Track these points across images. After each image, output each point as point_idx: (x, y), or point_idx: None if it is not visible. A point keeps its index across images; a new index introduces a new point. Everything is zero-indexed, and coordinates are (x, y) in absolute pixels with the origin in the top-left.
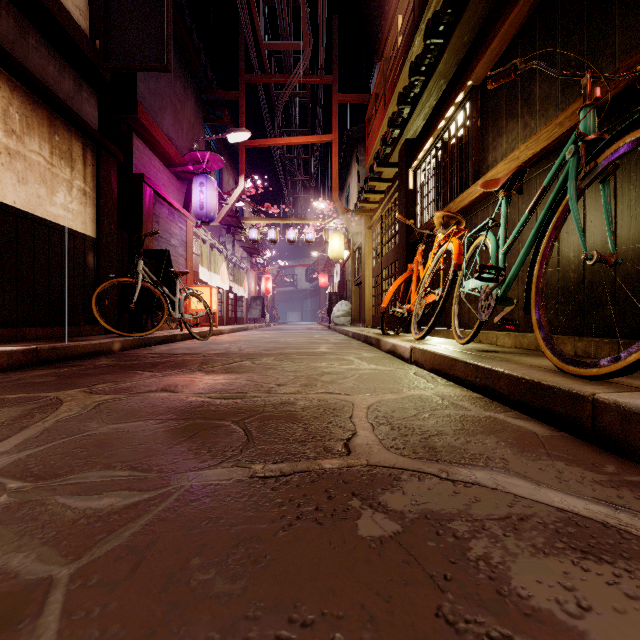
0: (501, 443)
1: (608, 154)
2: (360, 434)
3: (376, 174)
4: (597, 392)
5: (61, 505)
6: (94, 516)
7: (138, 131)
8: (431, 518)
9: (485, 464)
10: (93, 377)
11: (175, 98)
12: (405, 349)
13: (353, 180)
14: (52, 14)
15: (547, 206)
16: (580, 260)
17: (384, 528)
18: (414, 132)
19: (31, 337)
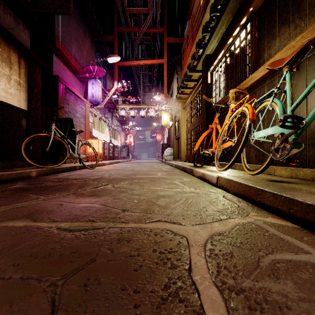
0: None
1: None
2: None
3: (188, 77)
4: None
5: None
6: None
7: (57, 53)
8: None
9: None
10: None
11: (79, 37)
12: (212, 177)
13: (174, 85)
14: None
15: None
16: None
17: None
18: (211, 50)
19: None
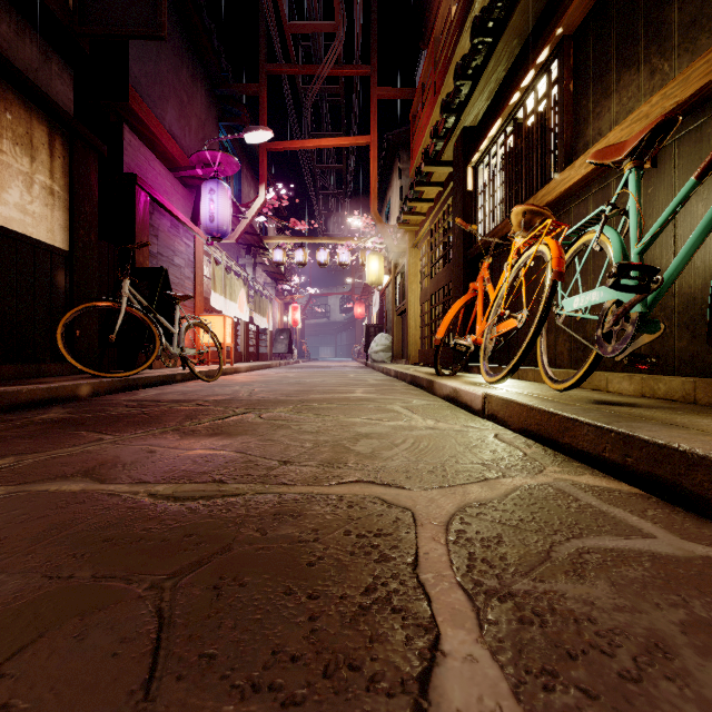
0: None
1: None
2: (451, 648)
3: (424, 177)
4: None
5: None
6: None
7: (132, 124)
8: None
9: None
10: None
11: (180, 88)
12: (474, 397)
13: (394, 193)
14: None
15: None
16: None
17: None
18: (474, 118)
19: None
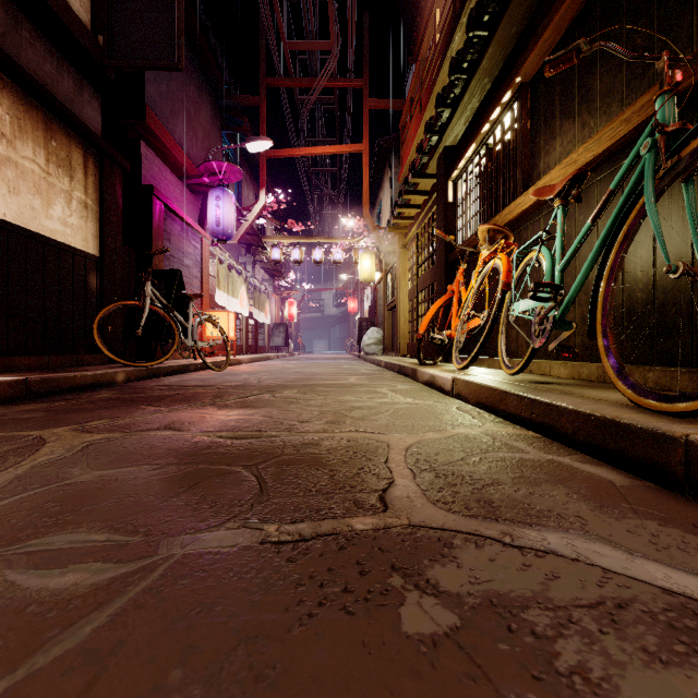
0: (572, 495)
1: (695, 146)
2: (398, 483)
3: (411, 186)
4: (691, 432)
5: (9, 584)
6: (49, 601)
7: (147, 139)
8: (498, 604)
9: (557, 524)
10: (88, 412)
11: (189, 103)
12: (446, 380)
13: (385, 195)
14: (48, 4)
15: (615, 213)
16: (649, 277)
17: (436, 620)
18: (454, 138)
19: (23, 367)
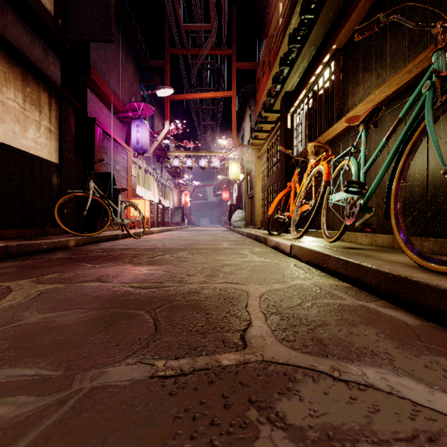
0: (380, 334)
1: None
2: (254, 324)
3: (263, 118)
4: None
5: None
6: None
7: (91, 87)
8: (334, 438)
9: (372, 360)
10: (46, 268)
11: (119, 64)
12: (286, 246)
13: (247, 124)
14: None
15: (403, 133)
16: (424, 177)
17: None
18: (291, 86)
19: (7, 236)
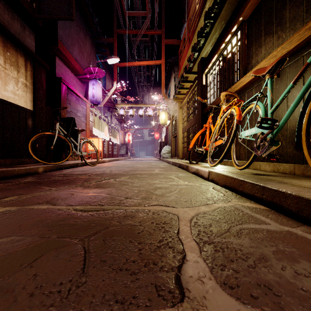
0: None
1: None
2: (189, 258)
3: (184, 78)
4: None
5: None
6: None
7: (59, 55)
8: None
9: None
10: (10, 191)
11: (80, 40)
12: (205, 172)
13: (172, 84)
14: None
15: None
16: None
17: None
18: (206, 53)
19: None
